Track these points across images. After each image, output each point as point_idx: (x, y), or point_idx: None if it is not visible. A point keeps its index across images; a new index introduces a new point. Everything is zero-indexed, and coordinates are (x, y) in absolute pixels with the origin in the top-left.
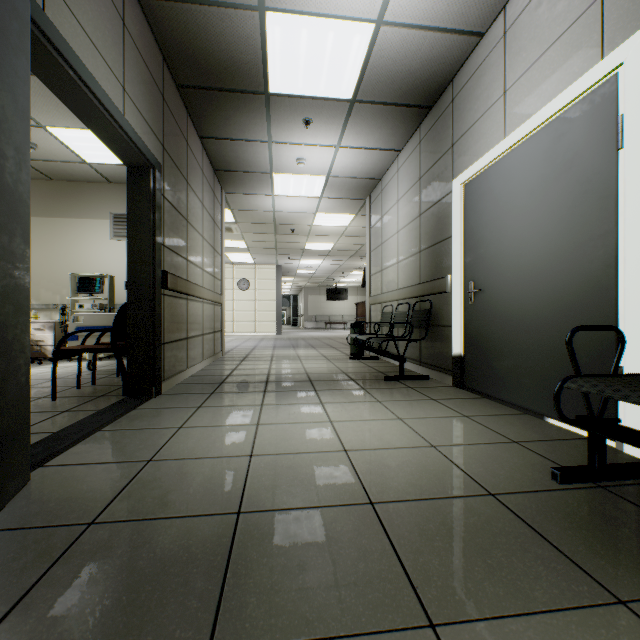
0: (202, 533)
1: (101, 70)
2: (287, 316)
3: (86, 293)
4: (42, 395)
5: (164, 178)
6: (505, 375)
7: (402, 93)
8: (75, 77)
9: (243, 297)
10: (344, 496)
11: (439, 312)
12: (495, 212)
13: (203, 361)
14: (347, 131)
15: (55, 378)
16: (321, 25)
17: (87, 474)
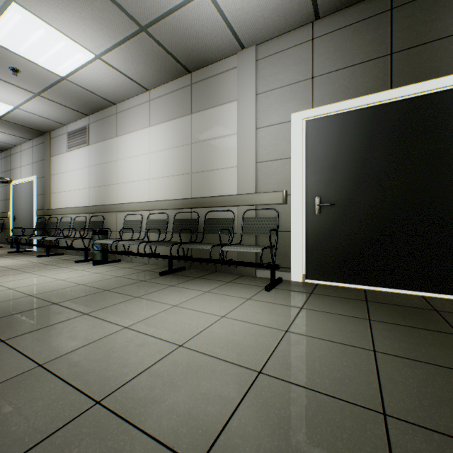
0: None
1: None
2: None
3: None
4: None
5: None
6: (21, 241)
7: None
8: None
9: None
10: None
11: (8, 224)
12: (20, 197)
13: None
14: None
15: None
16: None
17: None
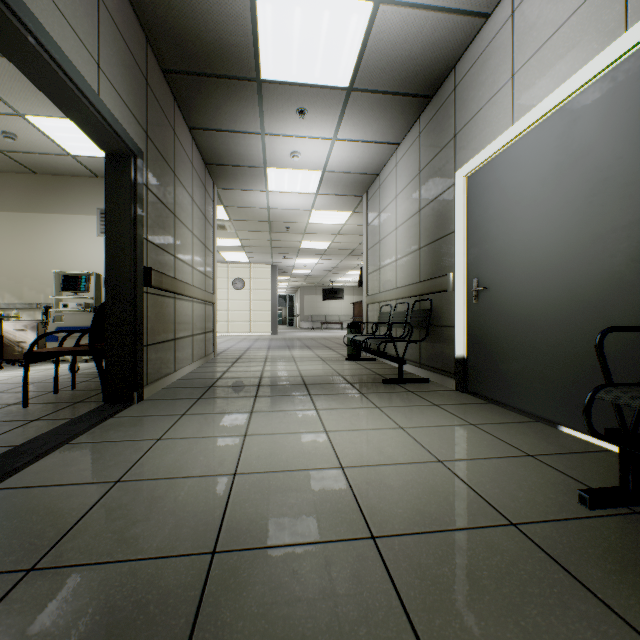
0: (165, 583)
1: (70, 41)
2: (283, 316)
3: (71, 292)
4: (14, 401)
5: (148, 168)
6: (513, 379)
7: (401, 81)
8: (36, 45)
9: (238, 297)
10: (340, 528)
11: (440, 312)
12: (502, 204)
13: (193, 363)
14: (344, 122)
15: (27, 383)
16: (316, 3)
17: (41, 500)
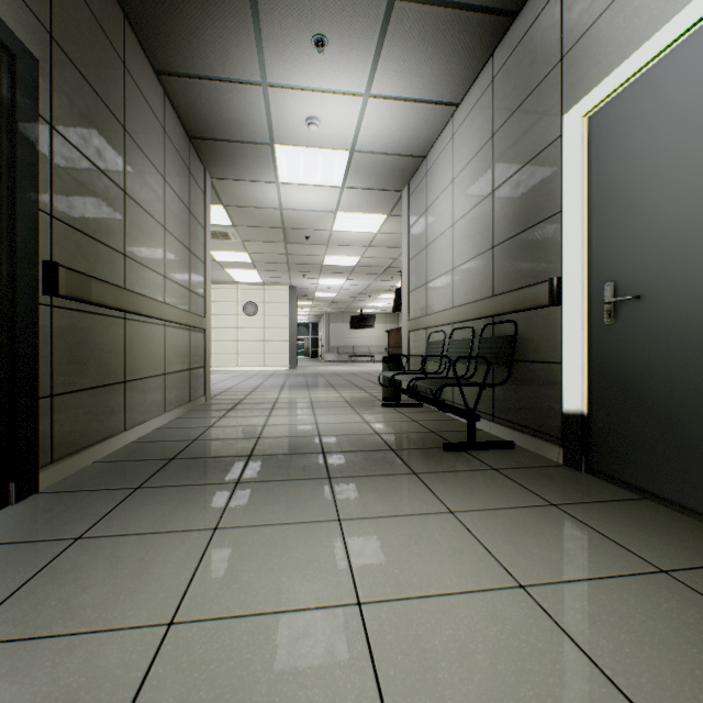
0: None
1: None
2: (306, 347)
3: None
4: None
5: (53, 94)
6: None
7: None
8: None
9: (250, 324)
10: None
11: (532, 339)
12: (678, 142)
13: (164, 414)
14: (381, 64)
15: None
16: None
17: None
